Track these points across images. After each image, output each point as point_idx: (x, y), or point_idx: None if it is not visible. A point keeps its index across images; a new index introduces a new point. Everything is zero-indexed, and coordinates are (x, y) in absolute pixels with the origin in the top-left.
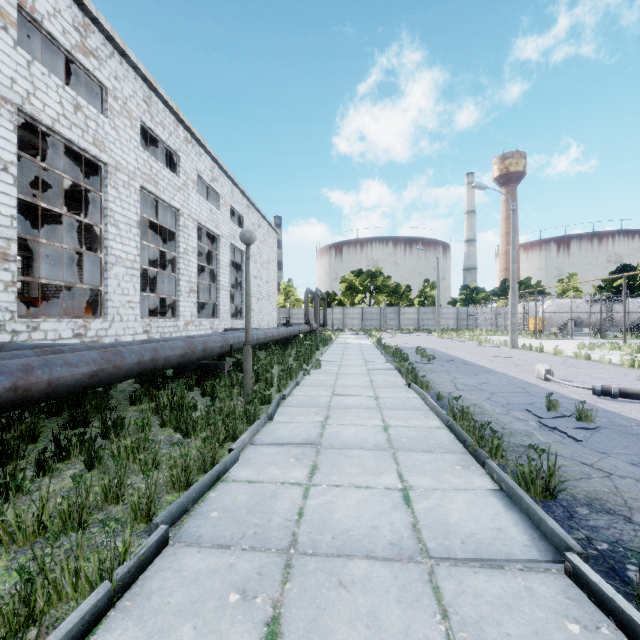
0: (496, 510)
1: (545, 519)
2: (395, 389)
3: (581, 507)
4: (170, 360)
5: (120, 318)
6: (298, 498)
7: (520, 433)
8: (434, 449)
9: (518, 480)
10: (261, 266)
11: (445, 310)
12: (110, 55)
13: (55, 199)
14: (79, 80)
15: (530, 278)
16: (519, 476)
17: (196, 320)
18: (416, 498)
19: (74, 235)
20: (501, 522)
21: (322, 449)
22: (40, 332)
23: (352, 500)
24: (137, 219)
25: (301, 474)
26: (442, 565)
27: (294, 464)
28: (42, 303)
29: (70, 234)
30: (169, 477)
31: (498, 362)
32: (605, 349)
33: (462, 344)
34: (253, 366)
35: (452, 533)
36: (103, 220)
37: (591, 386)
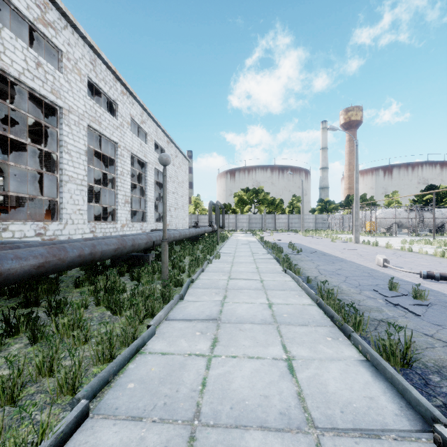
0: (365, 379)
1: (409, 389)
2: (275, 274)
3: (433, 374)
4: (105, 253)
5: (72, 222)
6: (202, 369)
7: (372, 309)
8: (308, 323)
9: (379, 351)
10: (177, 185)
11: (307, 216)
12: (64, 27)
13: (28, 136)
14: (42, 46)
15: (366, 194)
16: (381, 348)
17: (130, 223)
18: (298, 368)
19: (42, 162)
20: (371, 391)
21: (221, 324)
22: (9, 232)
23: (246, 370)
24: (85, 149)
25: (205, 346)
26: (327, 435)
27: (199, 337)
28: (14, 210)
29: (39, 161)
30: (95, 352)
31: (347, 253)
32: (421, 244)
33: (320, 240)
34: (170, 257)
35: (332, 402)
36: (59, 149)
37: (417, 271)
